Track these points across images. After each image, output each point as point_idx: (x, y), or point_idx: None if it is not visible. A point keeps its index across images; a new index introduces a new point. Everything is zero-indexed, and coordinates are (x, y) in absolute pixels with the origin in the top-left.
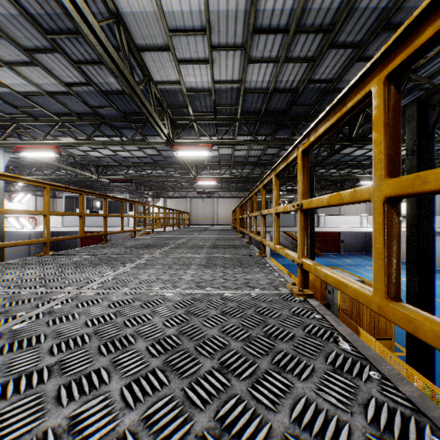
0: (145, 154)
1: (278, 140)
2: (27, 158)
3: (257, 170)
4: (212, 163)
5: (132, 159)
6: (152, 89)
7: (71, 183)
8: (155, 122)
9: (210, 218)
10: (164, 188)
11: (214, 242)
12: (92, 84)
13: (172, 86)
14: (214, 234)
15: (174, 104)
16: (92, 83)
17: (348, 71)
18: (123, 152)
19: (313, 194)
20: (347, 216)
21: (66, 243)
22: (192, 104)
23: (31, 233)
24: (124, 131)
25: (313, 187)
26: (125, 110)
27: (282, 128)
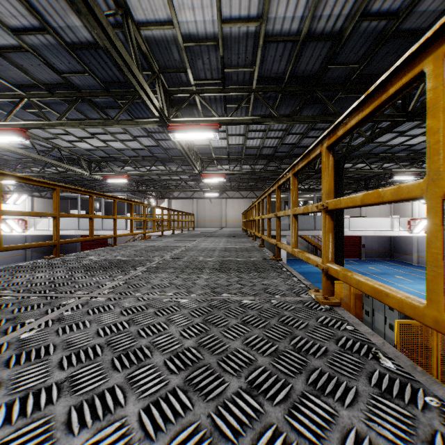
0: (141, 145)
1: (306, 117)
2: (9, 152)
3: (271, 165)
4: (219, 157)
5: (128, 153)
6: (131, 32)
7: (67, 182)
8: (138, 82)
9: (218, 221)
10: (169, 188)
11: (222, 255)
12: (48, 29)
13: (162, 33)
14: (222, 241)
15: (169, 65)
16: (48, 27)
17: None
18: (116, 143)
19: (342, 190)
20: (375, 218)
21: (65, 246)
22: (192, 66)
23: (27, 236)
24: (110, 112)
25: (343, 182)
26: (105, 78)
27: (309, 104)
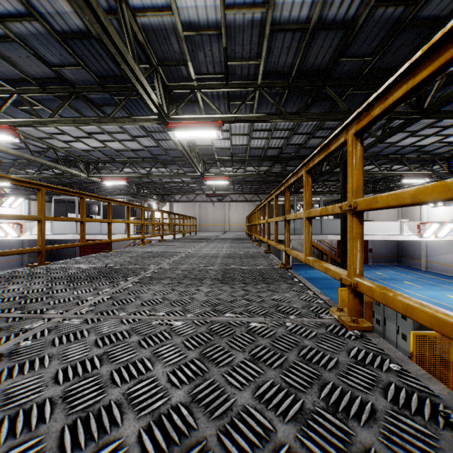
0: (140, 145)
1: (315, 114)
2: (2, 152)
3: (276, 167)
4: (222, 159)
5: (127, 154)
6: (126, 18)
7: (65, 185)
8: (134, 74)
9: (221, 225)
10: (170, 191)
11: (225, 263)
12: (35, 15)
13: (160, 20)
14: (226, 246)
15: (168, 58)
16: (35, 13)
17: None
18: (114, 144)
19: None
20: (384, 222)
21: (64, 251)
22: (193, 59)
23: (24, 241)
24: (107, 110)
25: None
26: (100, 71)
27: (317, 101)
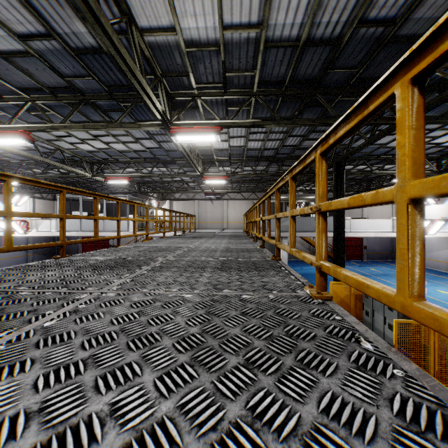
0: (143, 147)
1: (306, 119)
2: (12, 153)
3: (273, 166)
4: (221, 159)
5: (129, 154)
6: (135, 38)
7: (69, 184)
8: (142, 87)
9: (220, 222)
10: (170, 190)
11: (223, 256)
12: (54, 35)
13: (165, 38)
14: (224, 242)
15: (171, 70)
16: (54, 33)
17: (423, 2)
18: (118, 145)
19: (343, 192)
20: (377, 220)
21: (67, 248)
22: (194, 70)
23: (28, 238)
24: (113, 115)
25: (343, 184)
26: (108, 81)
27: (309, 107)
